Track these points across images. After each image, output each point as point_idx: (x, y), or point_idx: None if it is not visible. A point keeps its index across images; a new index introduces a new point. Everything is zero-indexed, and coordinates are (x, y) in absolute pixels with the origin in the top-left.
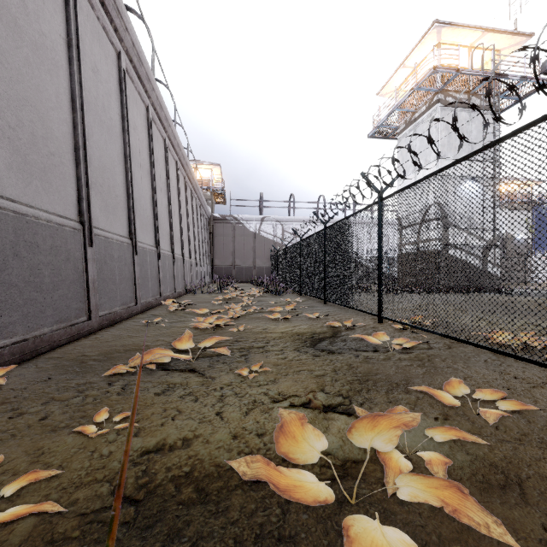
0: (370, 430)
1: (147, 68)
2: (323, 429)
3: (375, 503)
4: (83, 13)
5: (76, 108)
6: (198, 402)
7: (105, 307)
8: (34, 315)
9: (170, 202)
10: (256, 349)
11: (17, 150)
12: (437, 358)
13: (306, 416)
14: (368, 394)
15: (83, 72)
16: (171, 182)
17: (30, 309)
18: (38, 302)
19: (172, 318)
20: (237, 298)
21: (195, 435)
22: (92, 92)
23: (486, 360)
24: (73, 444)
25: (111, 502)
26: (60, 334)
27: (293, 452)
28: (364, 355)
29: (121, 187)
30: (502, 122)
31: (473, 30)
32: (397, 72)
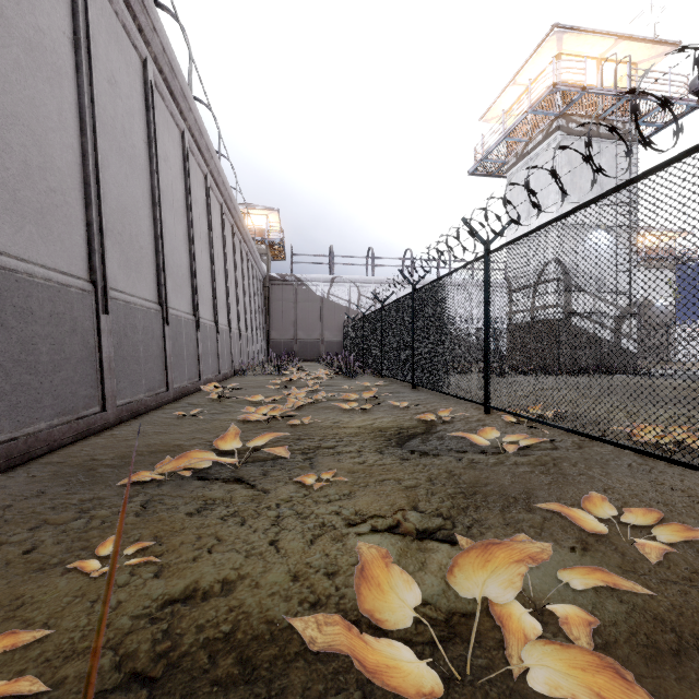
0: (486, 570)
1: (182, 82)
2: (418, 565)
3: (497, 681)
4: (96, 5)
5: (86, 131)
6: (245, 527)
7: (125, 394)
8: (26, 406)
9: (213, 256)
10: (325, 451)
11: (3, 184)
12: (565, 462)
13: (394, 546)
14: (477, 513)
15: (95, 83)
16: (214, 231)
17: (20, 398)
18: (33, 387)
19: (214, 408)
20: (299, 382)
21: (239, 575)
22: (108, 110)
23: (630, 464)
24: (67, 589)
25: (114, 681)
26: (62, 431)
27: (378, 605)
28: (468, 459)
29: (148, 236)
30: (653, 148)
31: (604, 37)
32: (506, 90)
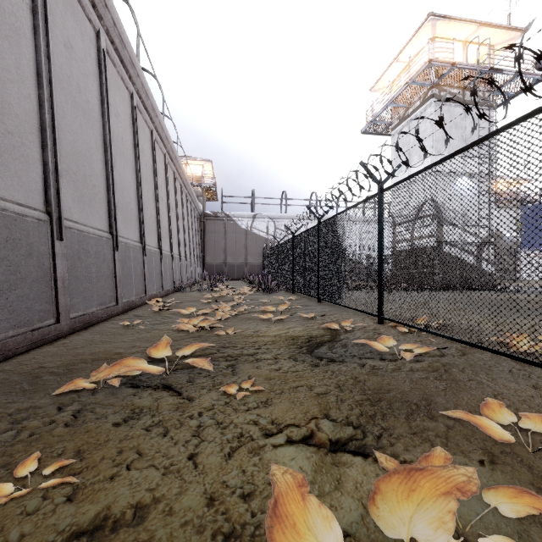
0: (409, 502)
1: (130, 52)
2: (333, 483)
3: None
4: None
5: (42, 84)
6: (167, 438)
7: (78, 308)
8: None
9: (157, 196)
10: (246, 358)
11: None
12: (454, 368)
13: (309, 460)
14: (384, 421)
15: (52, 45)
16: (159, 175)
17: None
18: None
19: (155, 319)
20: (227, 297)
21: (154, 498)
22: (64, 70)
23: (511, 370)
24: None
25: None
26: (17, 341)
27: None
28: (370, 365)
29: (100, 177)
30: (533, 94)
31: (468, 24)
32: (391, 66)
